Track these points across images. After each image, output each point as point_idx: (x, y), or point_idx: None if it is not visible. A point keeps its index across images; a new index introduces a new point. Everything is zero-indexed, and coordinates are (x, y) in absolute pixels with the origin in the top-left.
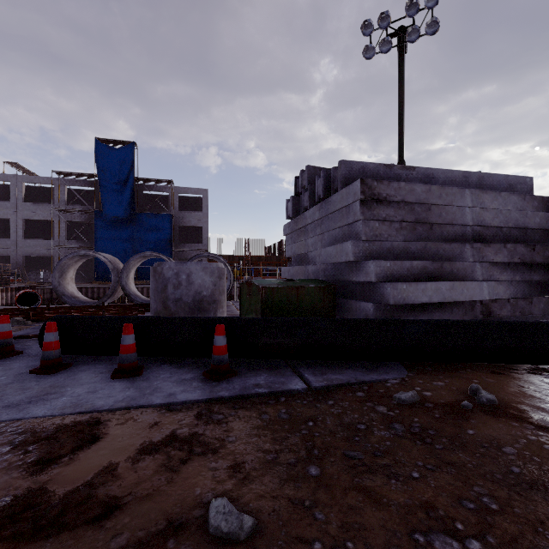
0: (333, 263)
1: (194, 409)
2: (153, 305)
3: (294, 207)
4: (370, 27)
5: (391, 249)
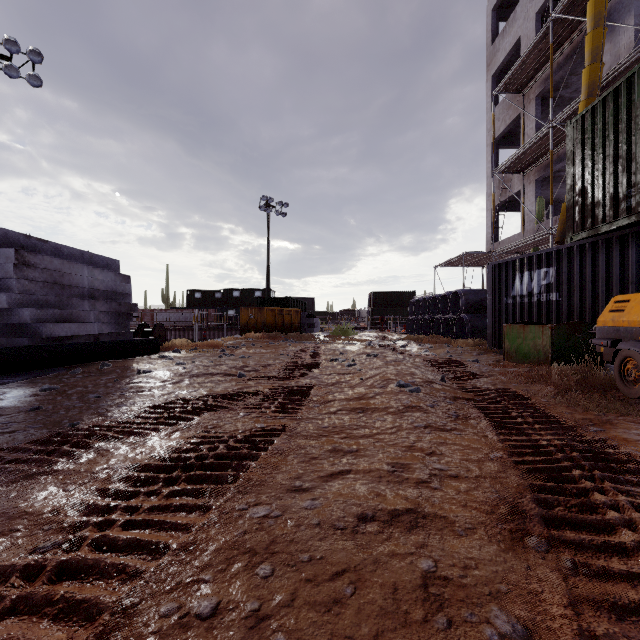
0: None
1: None
2: None
3: None
4: None
5: (38, 300)
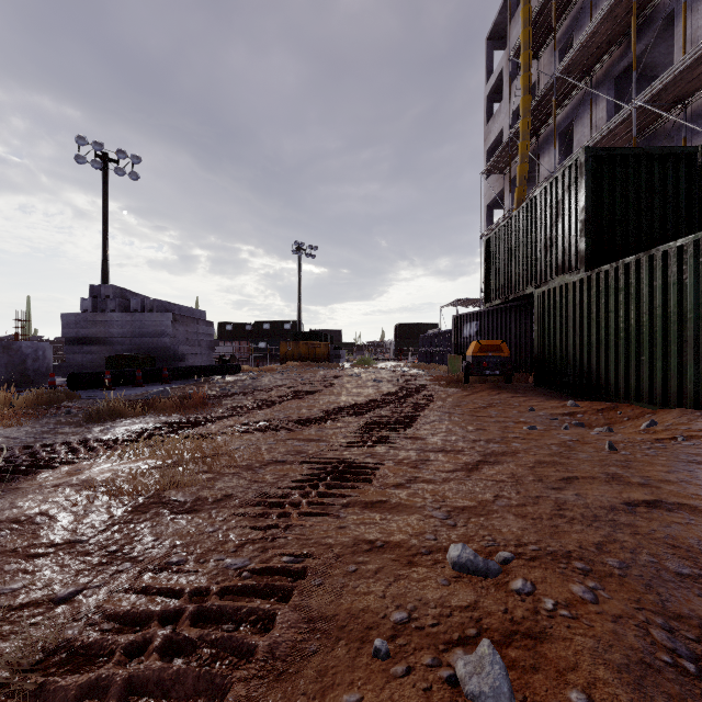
0: (148, 346)
1: (182, 385)
2: (6, 376)
3: (93, 305)
4: (83, 140)
5: (179, 341)
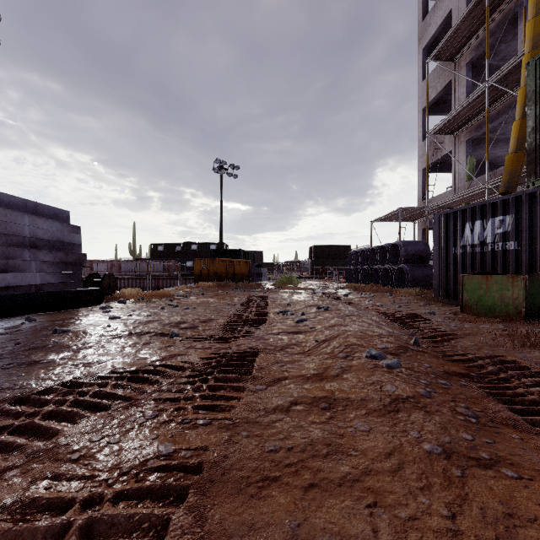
0: None
1: None
2: None
3: None
4: None
5: None
